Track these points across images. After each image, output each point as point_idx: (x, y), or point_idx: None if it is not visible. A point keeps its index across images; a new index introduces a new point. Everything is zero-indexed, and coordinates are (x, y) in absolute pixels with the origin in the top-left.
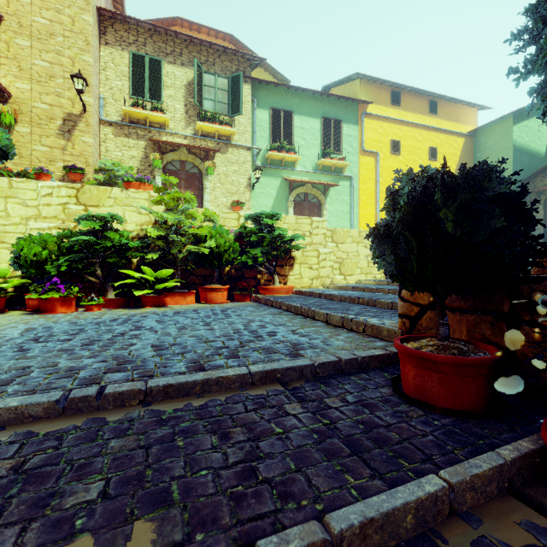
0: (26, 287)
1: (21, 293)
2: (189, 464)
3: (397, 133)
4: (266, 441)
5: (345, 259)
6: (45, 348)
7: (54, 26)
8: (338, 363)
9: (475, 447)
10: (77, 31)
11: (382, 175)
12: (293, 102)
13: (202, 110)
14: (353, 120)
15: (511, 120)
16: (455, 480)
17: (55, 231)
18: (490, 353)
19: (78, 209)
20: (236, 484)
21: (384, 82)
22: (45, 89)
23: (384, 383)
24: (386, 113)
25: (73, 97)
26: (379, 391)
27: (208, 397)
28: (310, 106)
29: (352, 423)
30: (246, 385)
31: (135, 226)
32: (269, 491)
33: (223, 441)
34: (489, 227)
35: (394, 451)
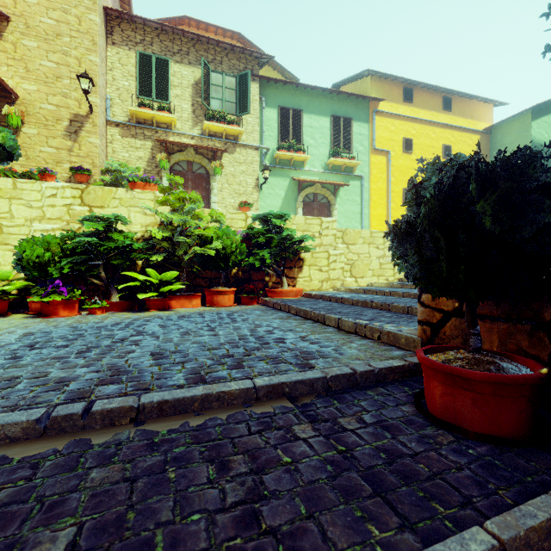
0: (29, 290)
1: (24, 296)
2: (179, 504)
3: (410, 131)
4: (271, 474)
5: (356, 261)
6: (39, 355)
7: (60, 26)
8: (353, 376)
9: (523, 486)
10: (83, 31)
11: (394, 174)
12: (302, 101)
13: (210, 110)
14: (364, 118)
15: (529, 116)
16: (507, 536)
17: (59, 232)
18: (530, 368)
19: (82, 210)
20: (234, 535)
21: (396, 78)
22: (52, 90)
23: (405, 399)
24: (398, 110)
25: (79, 98)
26: (401, 410)
27: (208, 414)
28: (320, 104)
29: (372, 451)
30: (250, 400)
31: (140, 228)
32: (274, 547)
33: (221, 473)
34: (536, 222)
35: (425, 490)
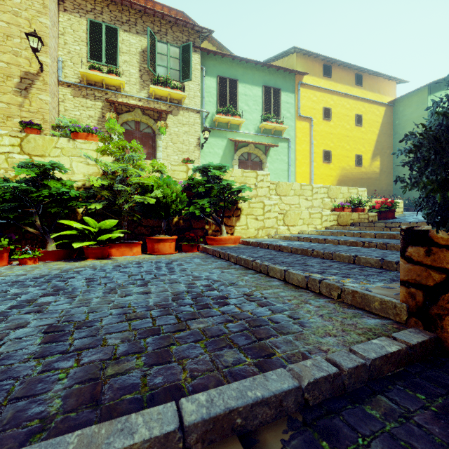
0: None
1: None
2: None
3: (329, 102)
4: None
5: (289, 210)
6: None
7: None
8: (338, 377)
9: None
10: None
11: (315, 138)
12: (238, 72)
13: (156, 75)
14: (290, 89)
15: (426, 92)
16: None
17: None
18: None
19: (22, 159)
20: None
21: (317, 56)
22: (2, 48)
23: (439, 431)
24: (319, 83)
25: (30, 57)
26: None
27: None
28: (253, 75)
29: None
30: None
31: (82, 177)
32: None
33: None
34: None
35: None
